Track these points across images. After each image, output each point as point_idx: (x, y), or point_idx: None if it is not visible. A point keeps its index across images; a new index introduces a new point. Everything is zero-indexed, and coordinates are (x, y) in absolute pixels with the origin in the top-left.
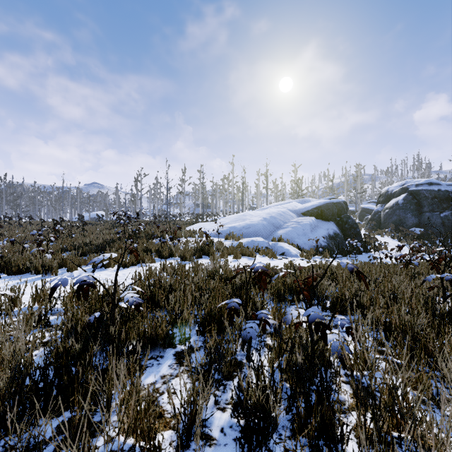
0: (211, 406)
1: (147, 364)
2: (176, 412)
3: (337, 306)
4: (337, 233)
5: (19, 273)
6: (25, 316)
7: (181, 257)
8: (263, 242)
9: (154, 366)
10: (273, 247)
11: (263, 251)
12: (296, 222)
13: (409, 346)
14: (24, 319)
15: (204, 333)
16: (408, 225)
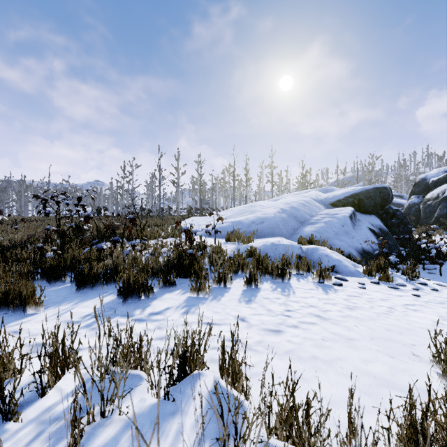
0: None
1: None
2: None
3: None
4: (387, 231)
5: None
6: None
7: (119, 289)
8: (293, 247)
9: None
10: (310, 256)
11: (299, 264)
12: (328, 214)
13: None
14: None
15: None
16: None
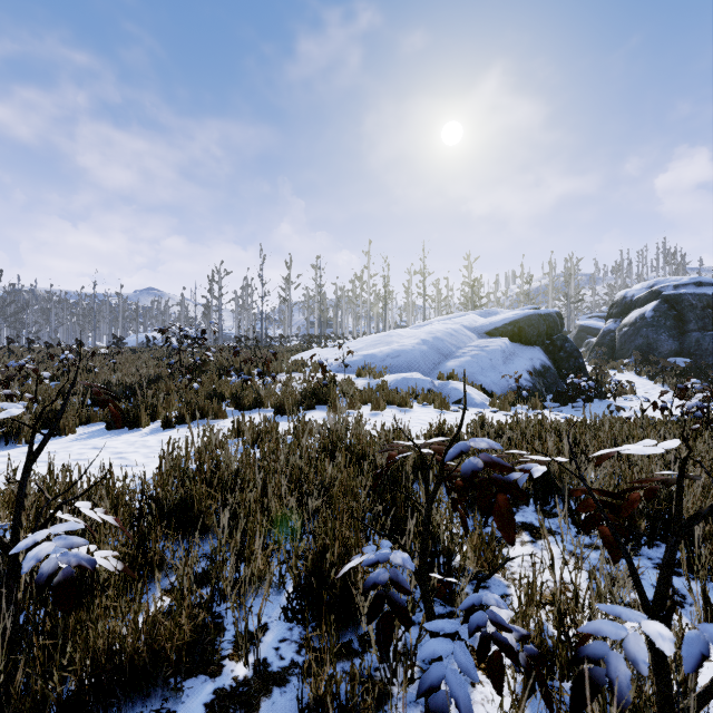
0: None
1: None
2: None
3: None
4: (548, 366)
5: None
6: None
7: (275, 408)
8: (424, 381)
9: None
10: (442, 390)
11: (425, 396)
12: (477, 346)
13: None
14: None
15: (303, 616)
16: (662, 353)
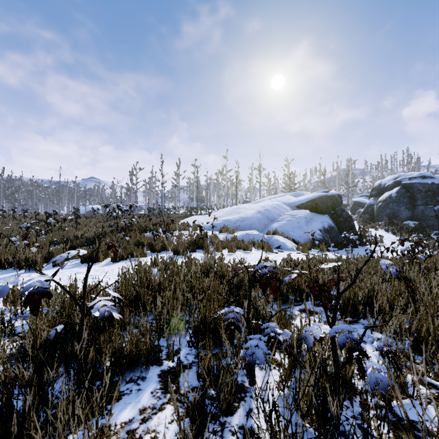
0: None
1: (123, 391)
2: None
3: (348, 309)
4: (332, 226)
5: (1, 268)
6: None
7: (174, 251)
8: (258, 235)
9: (132, 394)
10: (269, 240)
11: (259, 244)
12: (290, 215)
13: None
14: None
15: (197, 344)
16: (402, 218)
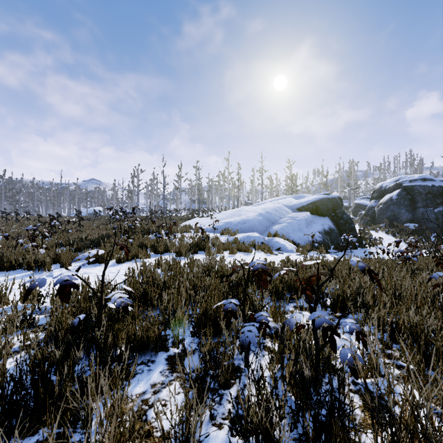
0: (206, 422)
1: (136, 371)
2: (167, 429)
3: (338, 305)
4: (333, 228)
5: (11, 269)
6: (7, 316)
7: (176, 252)
8: (259, 237)
9: (144, 373)
10: (269, 242)
11: (259, 246)
12: (291, 217)
13: (421, 351)
14: (7, 319)
15: (199, 335)
16: (402, 221)
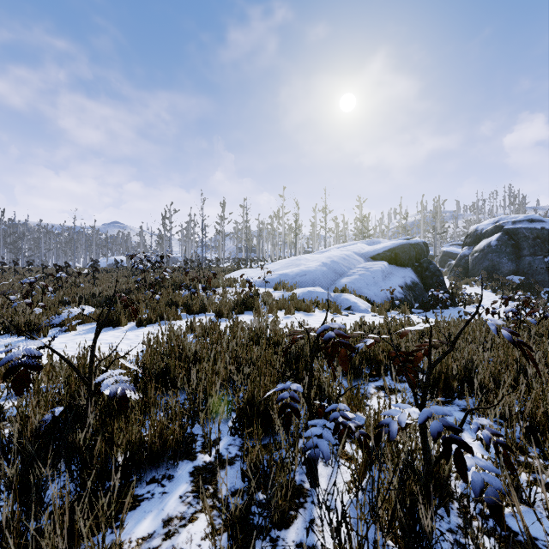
0: None
1: (143, 494)
2: None
3: (439, 386)
4: (416, 282)
5: None
6: None
7: (216, 312)
8: (323, 293)
9: (154, 499)
10: (336, 300)
11: (324, 304)
12: (364, 268)
13: None
14: None
15: (242, 432)
16: (503, 272)
